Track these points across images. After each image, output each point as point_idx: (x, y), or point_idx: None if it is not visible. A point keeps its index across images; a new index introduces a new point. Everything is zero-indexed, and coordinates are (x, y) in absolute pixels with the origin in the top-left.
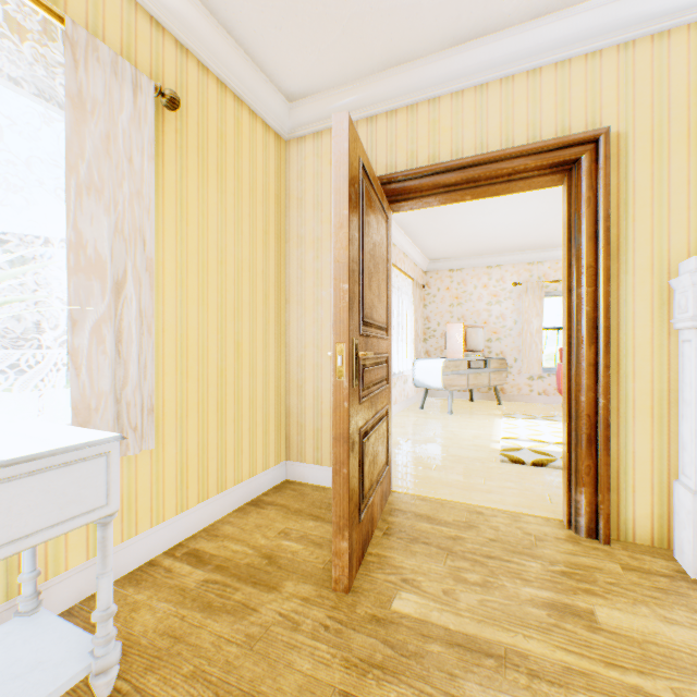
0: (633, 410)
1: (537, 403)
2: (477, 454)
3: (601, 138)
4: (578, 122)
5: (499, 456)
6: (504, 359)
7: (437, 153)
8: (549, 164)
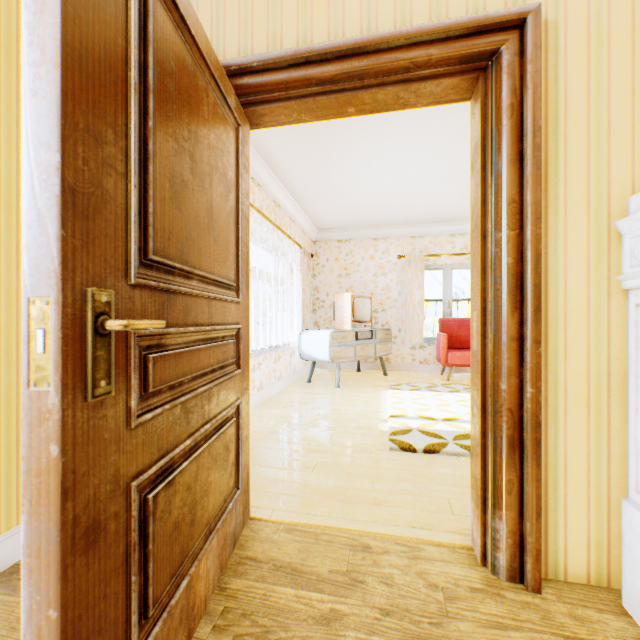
0: (565, 399)
1: (419, 372)
2: (364, 440)
3: (530, 19)
4: (496, 3)
5: (388, 442)
6: (390, 330)
7: (309, 36)
8: (459, 57)
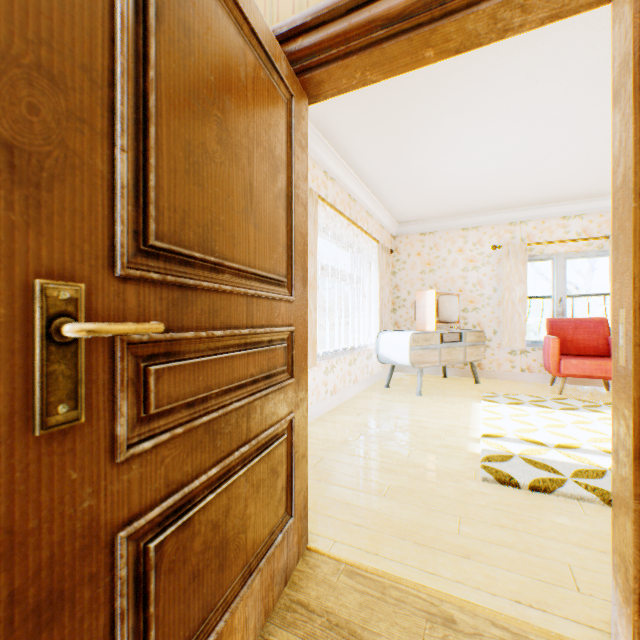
0: None
1: (520, 381)
2: (449, 464)
3: None
4: None
5: (480, 469)
6: (482, 332)
7: None
8: None
